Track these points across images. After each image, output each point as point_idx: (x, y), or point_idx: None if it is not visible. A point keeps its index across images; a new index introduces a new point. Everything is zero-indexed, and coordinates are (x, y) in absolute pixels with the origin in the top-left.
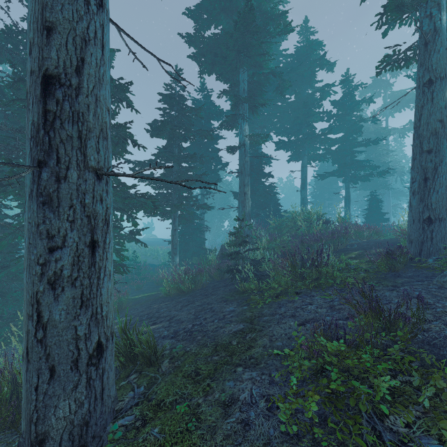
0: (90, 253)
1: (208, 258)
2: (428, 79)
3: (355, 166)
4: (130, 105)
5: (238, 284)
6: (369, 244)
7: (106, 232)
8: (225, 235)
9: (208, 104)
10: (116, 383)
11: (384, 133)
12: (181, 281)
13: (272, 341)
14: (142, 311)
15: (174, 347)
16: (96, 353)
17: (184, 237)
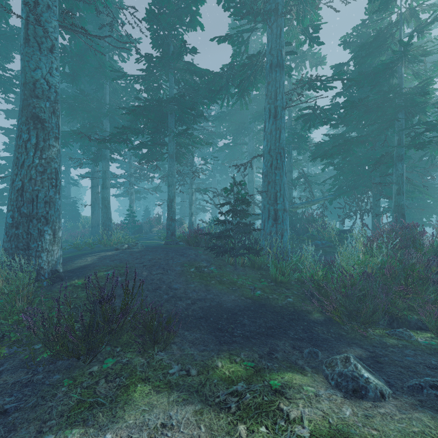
0: None
1: None
2: (93, 185)
3: None
4: None
5: None
6: None
7: None
8: None
9: None
10: None
11: None
12: None
13: None
14: None
15: None
16: None
17: None
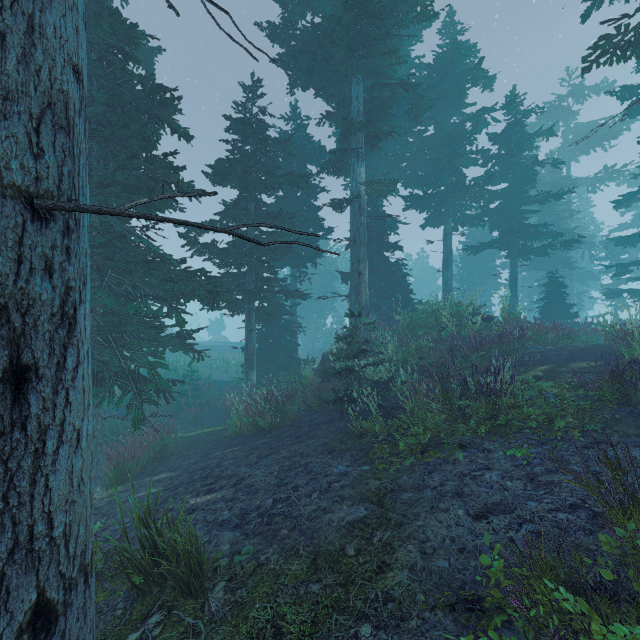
0: (6, 398)
1: (302, 374)
2: None
3: (527, 233)
4: (176, 129)
5: (351, 420)
6: (561, 353)
7: (66, 343)
8: (327, 337)
9: (302, 138)
10: (121, 635)
11: (566, 185)
12: (259, 413)
13: (427, 556)
14: (196, 463)
15: (239, 551)
16: (31, 635)
17: (266, 341)
